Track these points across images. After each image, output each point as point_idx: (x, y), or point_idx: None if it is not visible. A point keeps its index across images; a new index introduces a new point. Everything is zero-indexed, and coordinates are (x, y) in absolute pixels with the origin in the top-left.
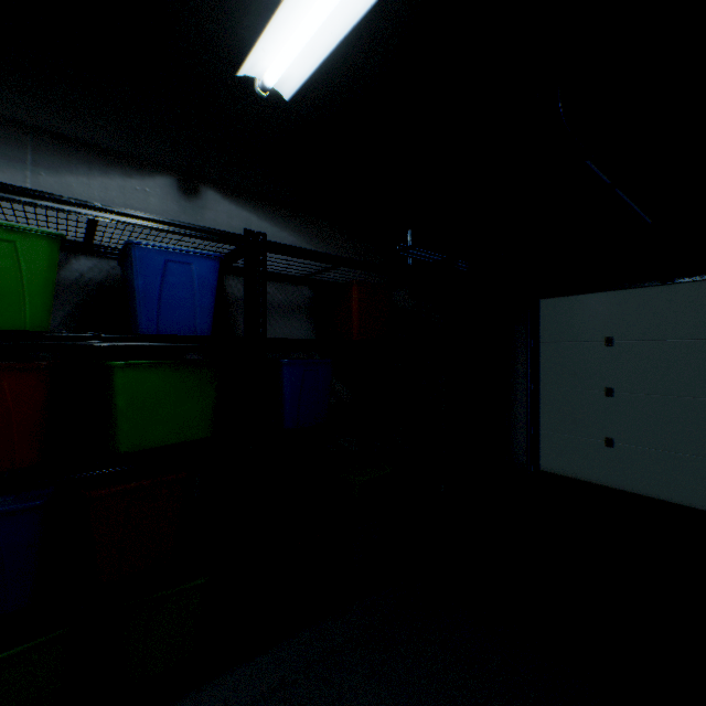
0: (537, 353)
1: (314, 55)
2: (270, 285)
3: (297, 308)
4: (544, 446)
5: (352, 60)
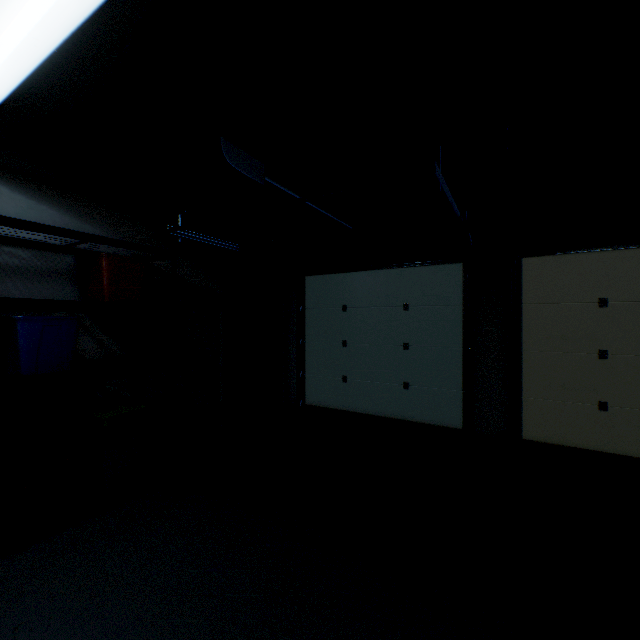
0: (304, 316)
1: (5, 85)
2: (26, 251)
3: (59, 273)
4: (308, 386)
5: (50, 91)
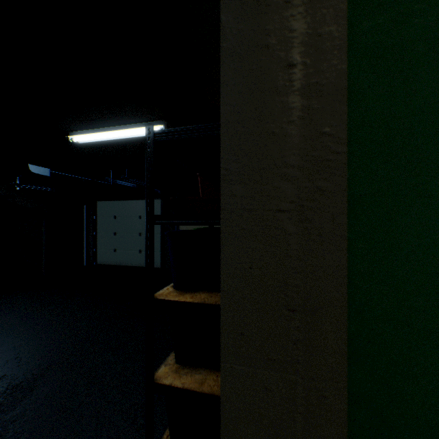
0: (97, 221)
1: None
2: None
3: None
4: (98, 255)
5: None
